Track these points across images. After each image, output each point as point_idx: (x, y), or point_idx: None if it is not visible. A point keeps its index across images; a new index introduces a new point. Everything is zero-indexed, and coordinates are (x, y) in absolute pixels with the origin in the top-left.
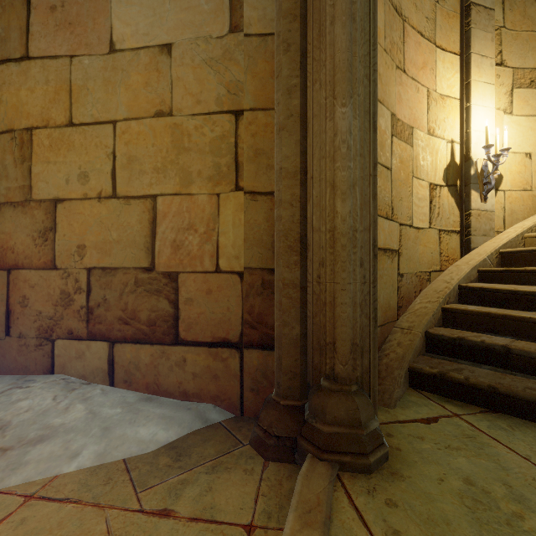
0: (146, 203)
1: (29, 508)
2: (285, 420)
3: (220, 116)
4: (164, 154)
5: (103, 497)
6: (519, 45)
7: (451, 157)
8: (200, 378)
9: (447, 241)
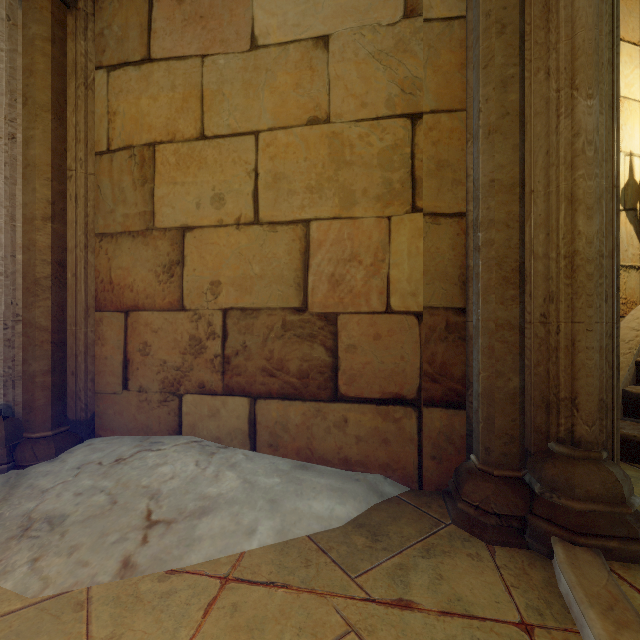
0: (296, 230)
1: (233, 592)
2: (505, 495)
3: (392, 122)
4: (319, 170)
5: (313, 581)
6: None
7: (630, 173)
8: (366, 443)
9: (625, 279)
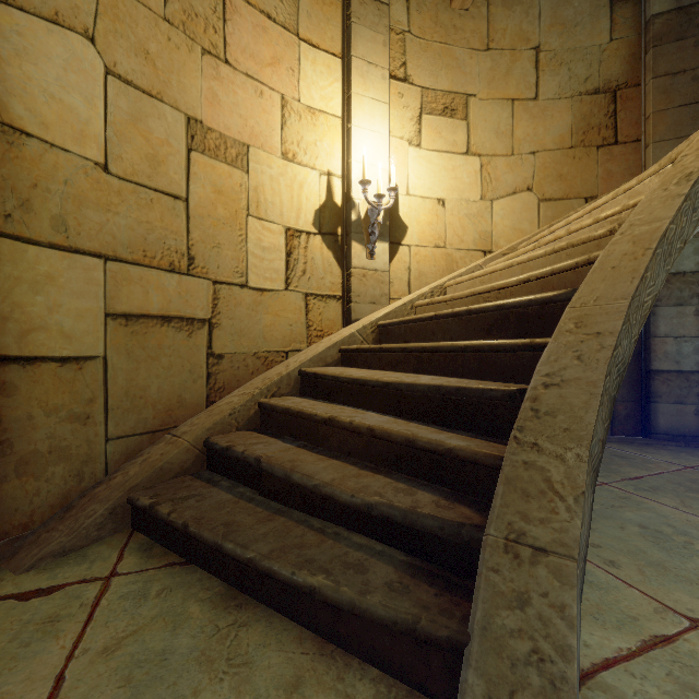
0: None
1: None
2: None
3: None
4: None
5: None
6: (430, 59)
7: (328, 194)
8: None
9: (321, 310)
